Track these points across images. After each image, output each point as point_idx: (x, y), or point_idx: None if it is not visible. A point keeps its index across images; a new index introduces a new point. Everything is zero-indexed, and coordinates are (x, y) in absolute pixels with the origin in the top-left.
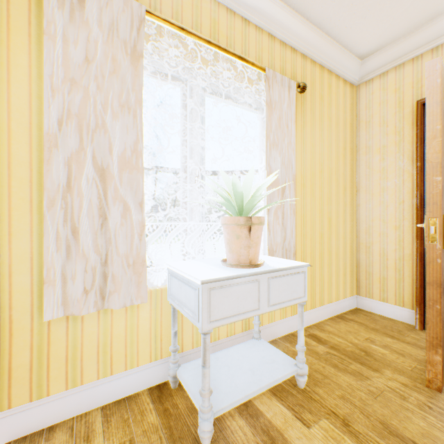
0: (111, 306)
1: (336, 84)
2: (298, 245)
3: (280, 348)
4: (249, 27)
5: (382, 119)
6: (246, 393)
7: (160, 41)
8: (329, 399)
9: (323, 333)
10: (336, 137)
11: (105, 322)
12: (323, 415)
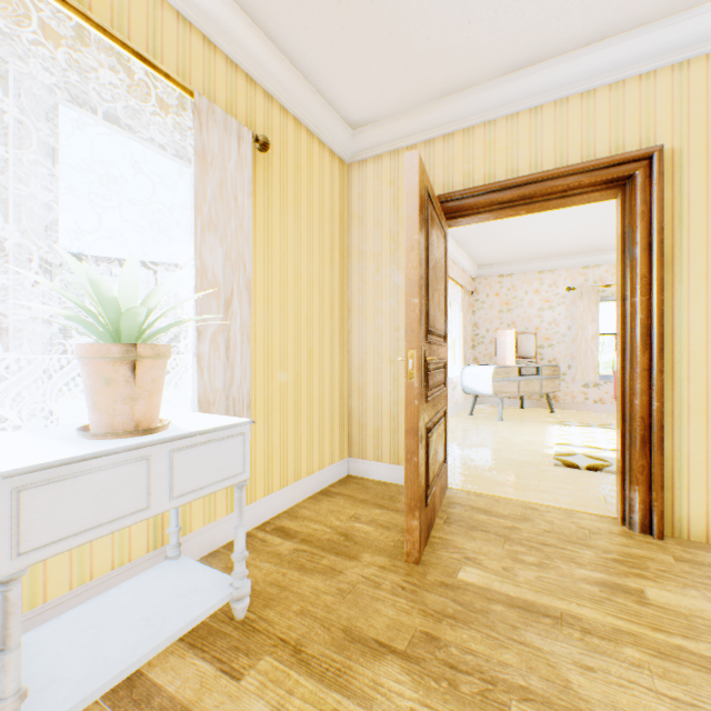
0: None
1: (321, 154)
2: (260, 391)
3: (222, 563)
4: (164, 9)
5: (377, 217)
6: (124, 666)
7: None
8: (282, 621)
9: (296, 521)
10: (320, 230)
11: None
12: (267, 651)
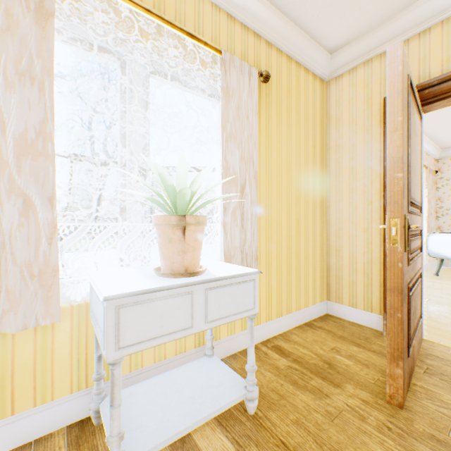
0: (5, 330)
1: (305, 78)
2: (262, 248)
3: (238, 364)
4: (204, 3)
5: (351, 117)
6: (177, 430)
7: (85, 4)
8: (281, 425)
9: (288, 344)
10: (305, 133)
11: (4, 349)
12: (271, 448)
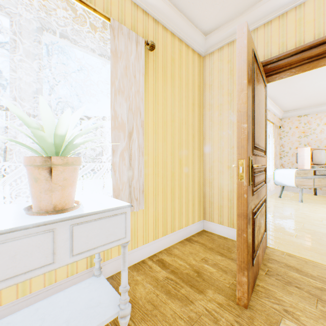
0: None
1: (186, 51)
2: (150, 182)
3: None
4: None
5: (220, 83)
6: None
7: None
8: None
9: (170, 257)
10: (186, 94)
11: None
12: None
